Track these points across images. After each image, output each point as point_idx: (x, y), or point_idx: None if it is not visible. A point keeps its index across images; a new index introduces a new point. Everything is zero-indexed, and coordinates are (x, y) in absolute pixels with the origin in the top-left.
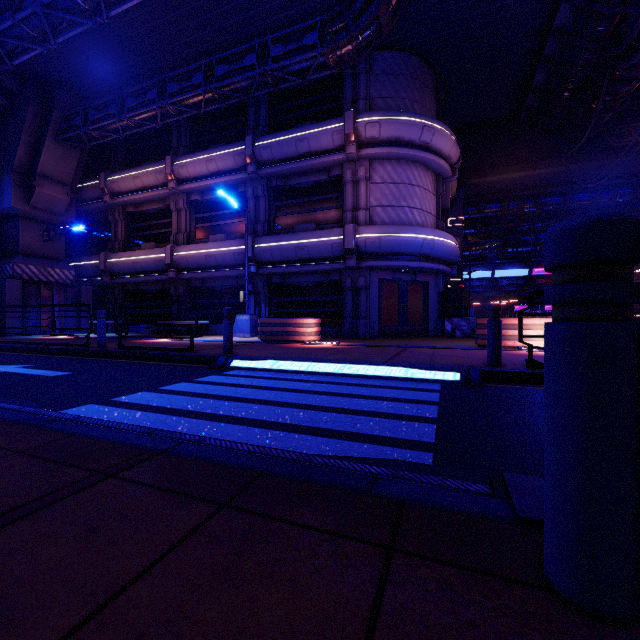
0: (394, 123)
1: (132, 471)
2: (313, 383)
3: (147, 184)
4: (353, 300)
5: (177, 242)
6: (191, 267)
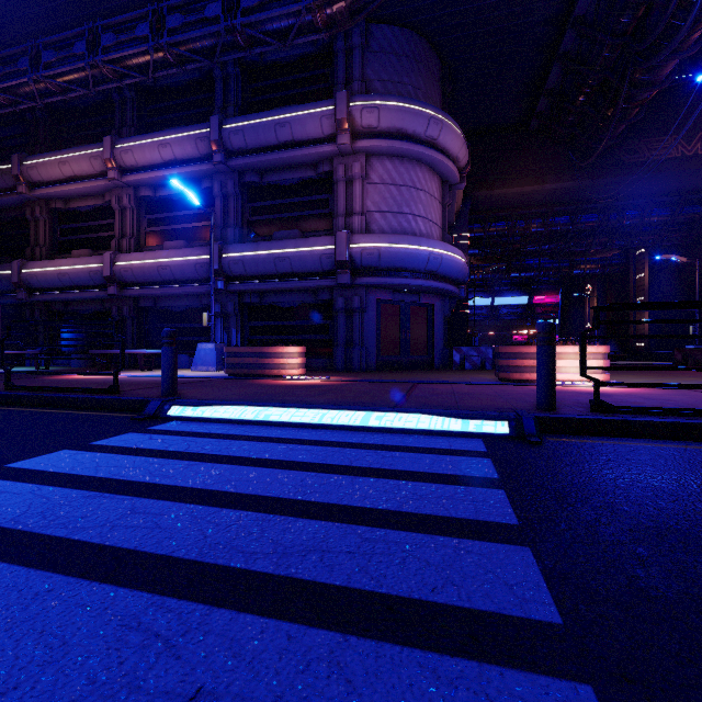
0: (396, 110)
1: None
2: (290, 444)
3: (79, 172)
4: (346, 325)
5: (121, 249)
6: (139, 281)
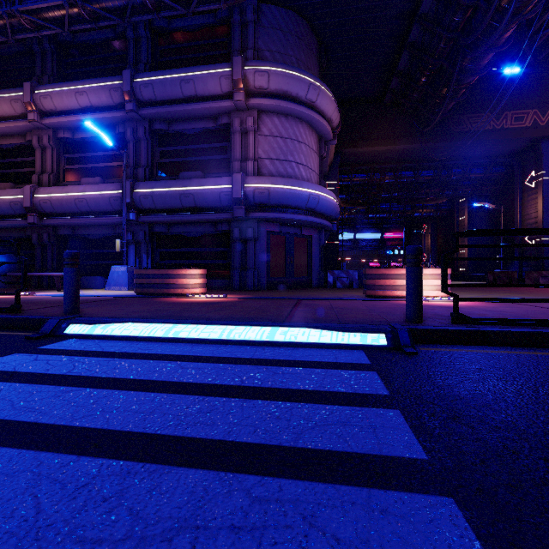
0: (282, 75)
1: None
2: (181, 362)
3: None
4: (241, 251)
5: (41, 183)
6: (57, 212)
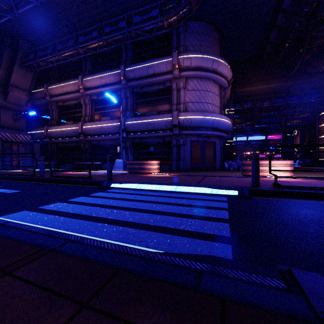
0: (198, 58)
1: (25, 268)
2: (156, 197)
3: (69, 90)
4: (177, 151)
5: (85, 121)
6: (92, 134)
